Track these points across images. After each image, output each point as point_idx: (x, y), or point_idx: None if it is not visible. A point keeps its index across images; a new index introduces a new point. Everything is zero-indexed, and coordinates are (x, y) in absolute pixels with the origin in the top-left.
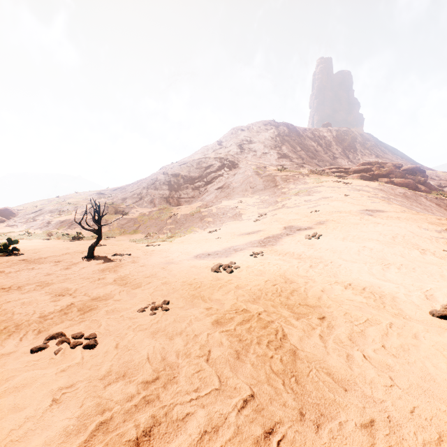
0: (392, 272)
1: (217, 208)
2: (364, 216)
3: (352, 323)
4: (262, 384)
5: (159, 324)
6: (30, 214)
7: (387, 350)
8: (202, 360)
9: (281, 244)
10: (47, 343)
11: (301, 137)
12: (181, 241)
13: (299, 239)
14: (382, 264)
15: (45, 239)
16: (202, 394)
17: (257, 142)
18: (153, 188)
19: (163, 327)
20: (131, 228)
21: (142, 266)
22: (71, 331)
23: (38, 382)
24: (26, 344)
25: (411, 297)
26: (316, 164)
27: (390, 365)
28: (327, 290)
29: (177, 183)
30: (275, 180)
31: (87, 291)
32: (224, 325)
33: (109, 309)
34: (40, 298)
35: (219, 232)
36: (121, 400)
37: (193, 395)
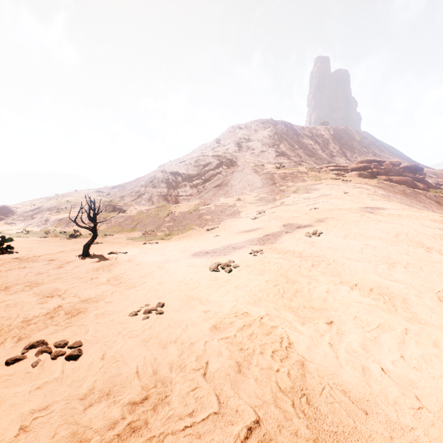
0: (398, 272)
1: (215, 206)
2: (365, 213)
3: (363, 329)
4: (268, 406)
5: (152, 330)
6: (28, 211)
7: (407, 361)
8: (199, 374)
9: (281, 242)
10: (26, 354)
11: (299, 136)
12: (179, 239)
13: (300, 237)
14: (387, 263)
15: (42, 237)
16: (199, 419)
17: (255, 140)
18: (151, 186)
19: (156, 333)
20: (129, 226)
21: (138, 265)
22: (54, 338)
23: (6, 403)
24: (2, 354)
25: (423, 299)
26: (313, 162)
27: (413, 381)
28: (332, 291)
29: (175, 181)
30: (273, 178)
31: (78, 292)
32: (223, 330)
33: (99, 313)
34: (27, 300)
35: (217, 229)
36: (102, 428)
37: (188, 421)
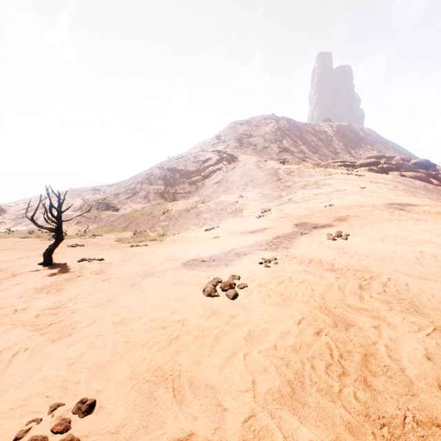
0: None
1: (215, 203)
2: (394, 210)
3: None
4: None
5: None
6: (20, 210)
7: None
8: None
9: (298, 247)
10: None
11: (301, 132)
12: (173, 240)
13: (321, 240)
14: None
15: (23, 237)
16: None
17: (257, 136)
18: (147, 183)
19: None
20: (121, 225)
21: (106, 280)
22: None
23: None
24: None
25: None
26: (318, 158)
27: None
28: (434, 355)
29: (172, 177)
30: (278, 173)
31: None
32: None
33: None
34: None
35: (217, 229)
36: None
37: None
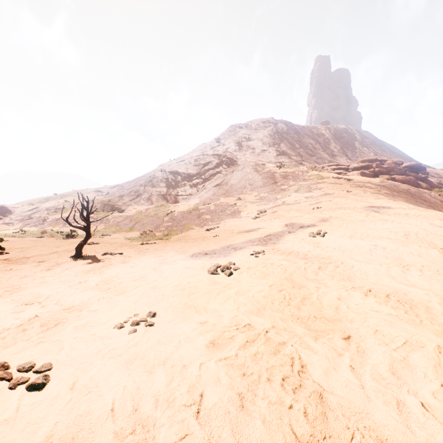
0: (414, 275)
1: (215, 205)
2: (370, 212)
3: (388, 347)
4: None
5: (138, 347)
6: (26, 211)
7: None
8: (191, 413)
9: (284, 243)
10: None
11: (299, 135)
12: (177, 239)
13: (303, 237)
14: (400, 265)
15: (38, 237)
16: None
17: (255, 140)
18: (150, 186)
19: (142, 352)
20: (127, 226)
21: (132, 267)
22: (19, 360)
23: None
24: None
25: None
26: (314, 161)
27: None
28: (344, 298)
29: (174, 180)
30: (274, 177)
31: (62, 298)
32: (222, 348)
33: (79, 324)
34: (2, 308)
35: (217, 229)
36: None
37: None
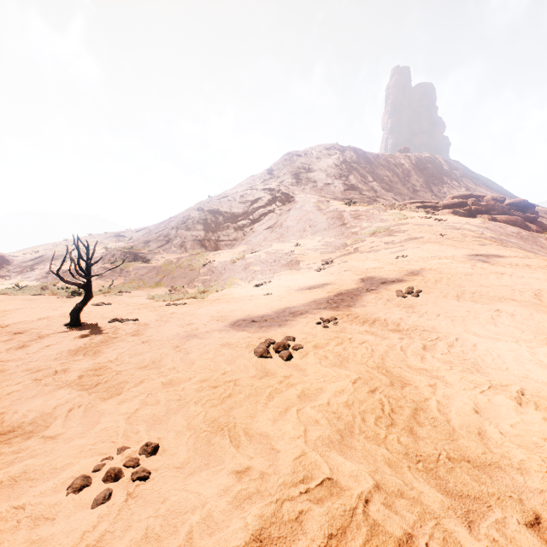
0: None
1: (266, 253)
2: (477, 263)
3: None
4: None
5: None
6: (28, 261)
7: None
8: None
9: (363, 305)
10: None
11: (372, 165)
12: (216, 298)
13: (389, 298)
14: None
15: (36, 294)
16: None
17: (317, 171)
18: (184, 229)
19: None
20: (153, 280)
21: (146, 342)
22: None
23: None
24: None
25: None
26: (392, 198)
27: None
28: (483, 409)
29: (214, 221)
30: (342, 217)
31: (11, 406)
32: None
33: (6, 478)
34: None
35: (269, 285)
36: None
37: None
